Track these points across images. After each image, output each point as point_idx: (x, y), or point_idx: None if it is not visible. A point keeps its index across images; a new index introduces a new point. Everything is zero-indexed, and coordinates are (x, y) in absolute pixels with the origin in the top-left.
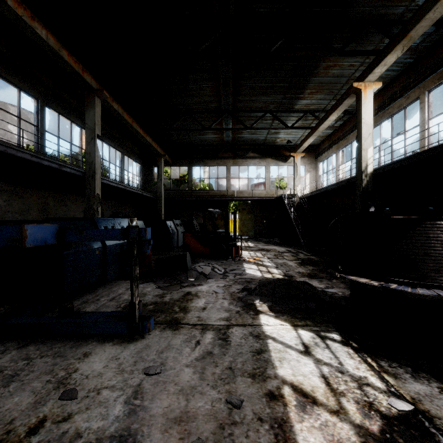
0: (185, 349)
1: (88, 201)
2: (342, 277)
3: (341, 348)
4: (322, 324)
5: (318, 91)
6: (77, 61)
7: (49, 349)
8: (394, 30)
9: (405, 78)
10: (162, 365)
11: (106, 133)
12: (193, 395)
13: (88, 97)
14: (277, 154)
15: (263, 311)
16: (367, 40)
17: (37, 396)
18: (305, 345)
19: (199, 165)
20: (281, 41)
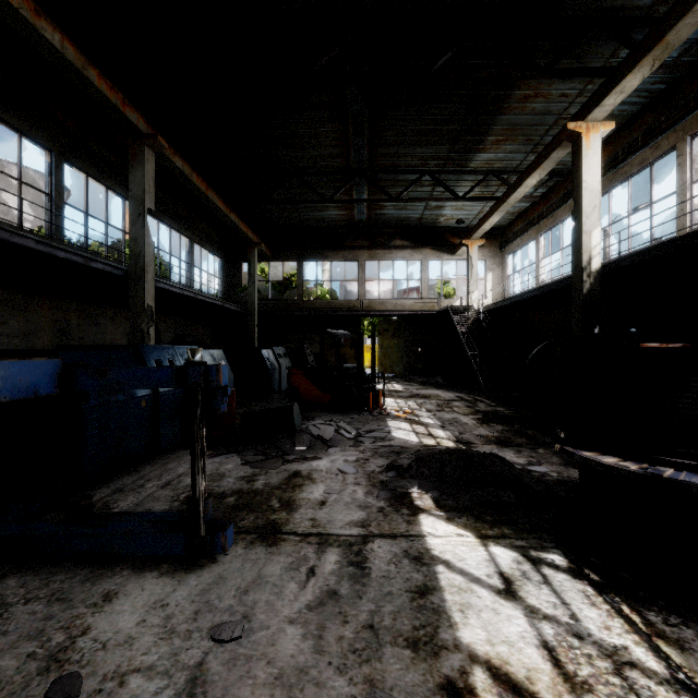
0: (288, 585)
1: (134, 318)
2: (569, 454)
3: (571, 584)
4: (531, 534)
5: (508, 138)
6: (113, 88)
7: (43, 586)
8: (637, 35)
9: (651, 116)
10: (245, 619)
11: (166, 208)
12: (302, 689)
13: (134, 148)
14: (439, 241)
15: (425, 507)
16: (591, 52)
17: (3, 691)
18: (505, 576)
19: (314, 260)
20: (450, 53)
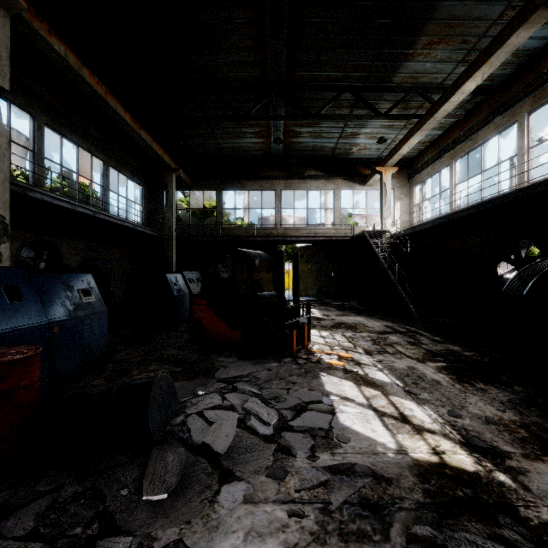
0: None
1: None
2: None
3: None
4: None
5: (443, 38)
6: None
7: None
8: None
9: None
10: None
11: (71, 124)
12: None
13: None
14: (351, 172)
15: None
16: None
17: None
18: None
19: (232, 189)
20: None
